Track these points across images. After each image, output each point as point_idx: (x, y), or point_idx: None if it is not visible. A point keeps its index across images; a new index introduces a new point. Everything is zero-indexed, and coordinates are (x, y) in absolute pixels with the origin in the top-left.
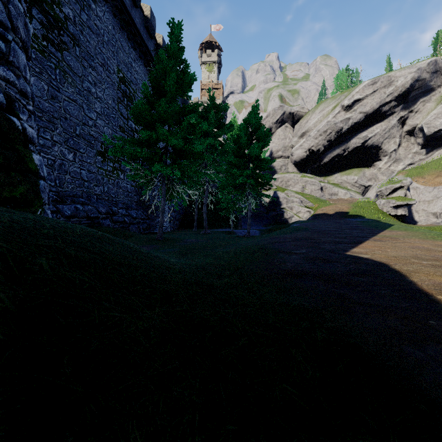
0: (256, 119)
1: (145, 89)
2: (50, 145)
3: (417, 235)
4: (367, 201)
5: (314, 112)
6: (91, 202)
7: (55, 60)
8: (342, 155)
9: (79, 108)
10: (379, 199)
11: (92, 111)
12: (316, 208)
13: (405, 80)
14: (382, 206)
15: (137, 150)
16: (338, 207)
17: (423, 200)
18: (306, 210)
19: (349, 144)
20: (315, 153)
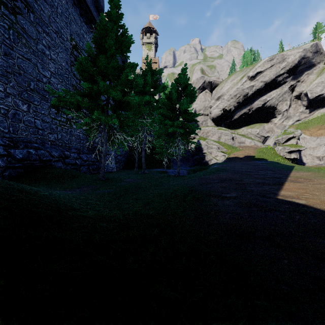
0: (185, 79)
1: (88, 48)
2: (3, 96)
3: (324, 176)
4: (267, 147)
5: (227, 81)
6: (45, 147)
7: (8, 21)
8: (247, 113)
9: (33, 66)
10: (277, 146)
11: (46, 70)
12: (229, 153)
13: (294, 58)
14: (280, 151)
15: (80, 100)
16: (246, 152)
17: (309, 147)
18: (222, 155)
19: (253, 105)
20: (227, 112)
